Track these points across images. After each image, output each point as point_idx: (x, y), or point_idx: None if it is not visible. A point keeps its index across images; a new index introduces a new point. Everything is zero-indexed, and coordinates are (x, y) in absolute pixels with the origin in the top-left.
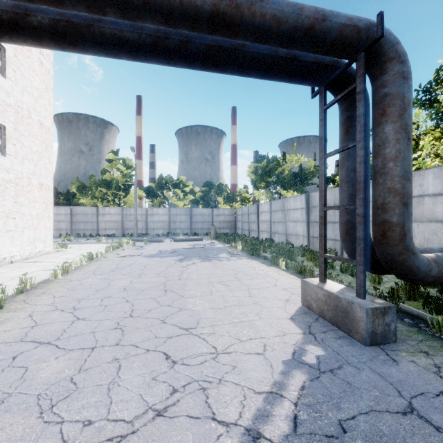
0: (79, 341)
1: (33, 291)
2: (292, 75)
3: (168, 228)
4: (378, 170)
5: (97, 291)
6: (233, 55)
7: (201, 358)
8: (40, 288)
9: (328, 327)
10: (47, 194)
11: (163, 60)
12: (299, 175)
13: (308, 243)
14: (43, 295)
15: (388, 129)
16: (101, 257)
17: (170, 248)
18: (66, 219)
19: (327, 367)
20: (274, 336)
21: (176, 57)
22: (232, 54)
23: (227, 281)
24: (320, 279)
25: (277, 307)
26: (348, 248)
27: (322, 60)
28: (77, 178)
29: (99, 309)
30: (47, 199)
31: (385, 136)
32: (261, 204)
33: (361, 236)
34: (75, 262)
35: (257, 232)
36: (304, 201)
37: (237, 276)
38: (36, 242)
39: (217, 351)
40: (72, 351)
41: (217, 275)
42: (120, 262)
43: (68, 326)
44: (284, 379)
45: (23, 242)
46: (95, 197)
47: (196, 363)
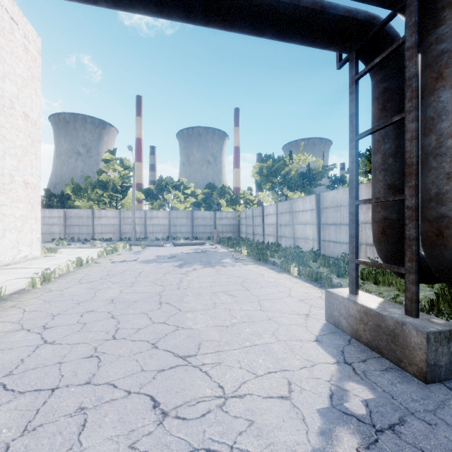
0: (38, 378)
1: (1, 304)
2: (317, 34)
3: (168, 232)
4: (432, 151)
5: (78, 304)
6: (244, 2)
7: (202, 405)
8: (11, 300)
9: (367, 353)
10: (33, 194)
11: (153, 7)
12: (307, 175)
13: (318, 248)
14: (12, 309)
15: (446, 96)
16: (92, 262)
17: (169, 252)
18: (60, 222)
19: (383, 421)
20: (299, 367)
21: (170, 2)
22: (243, 0)
23: (233, 290)
24: (350, 290)
25: (296, 325)
26: (384, 252)
27: (356, 15)
28: (72, 180)
29: (75, 327)
30: (33, 199)
31: (442, 105)
32: (267, 206)
33: (413, 235)
34: (61, 269)
35: (262, 236)
36: (315, 201)
37: (244, 284)
38: (20, 246)
39: (224, 394)
40: (22, 396)
41: (221, 283)
42: (112, 268)
43: (29, 353)
44: (327, 446)
45: (4, 246)
46: (92, 200)
47: (196, 414)
